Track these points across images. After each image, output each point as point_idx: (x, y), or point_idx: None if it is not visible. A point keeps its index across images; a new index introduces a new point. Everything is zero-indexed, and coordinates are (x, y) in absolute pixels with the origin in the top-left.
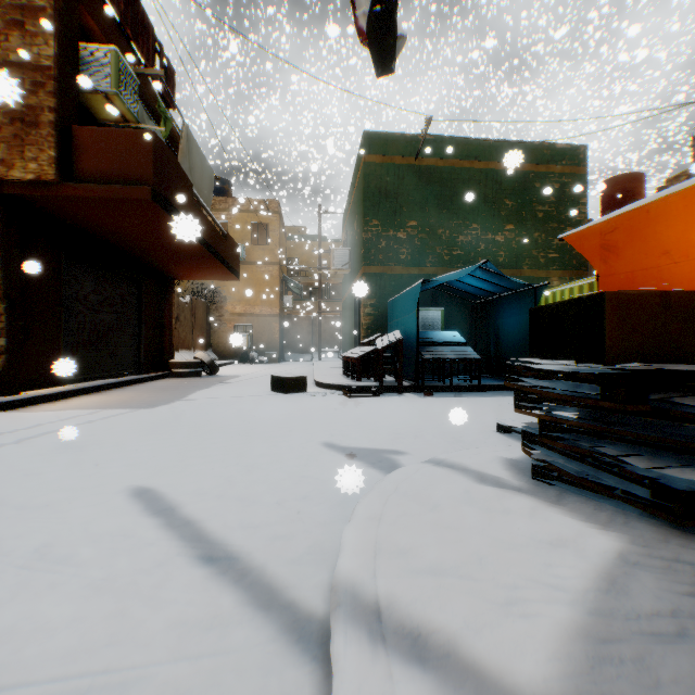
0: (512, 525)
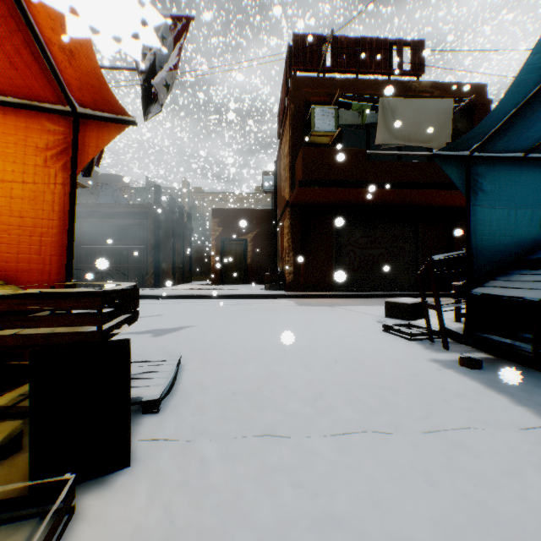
0: None
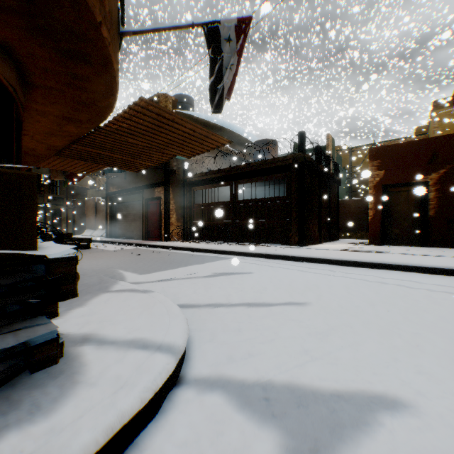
0: (100, 315)
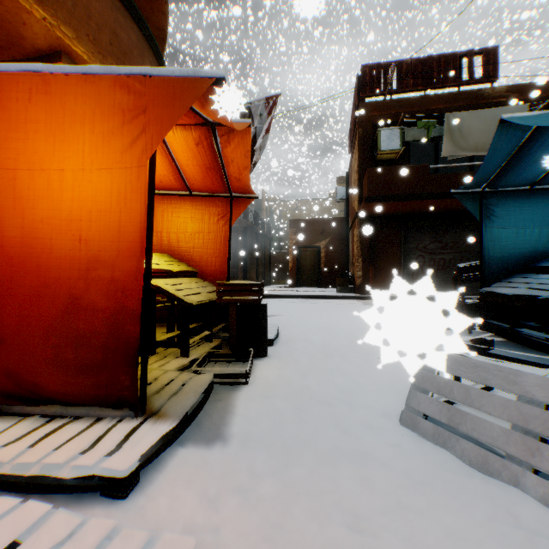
0: None
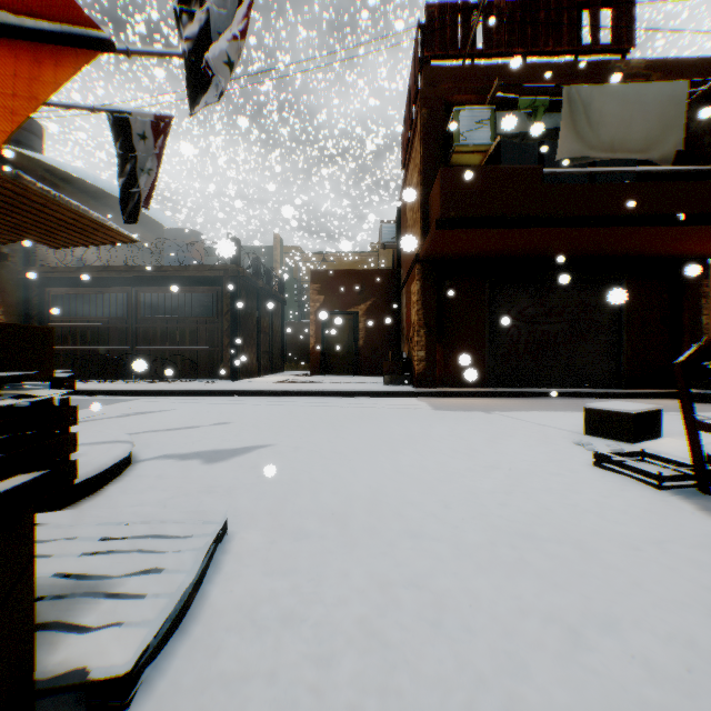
0: None
